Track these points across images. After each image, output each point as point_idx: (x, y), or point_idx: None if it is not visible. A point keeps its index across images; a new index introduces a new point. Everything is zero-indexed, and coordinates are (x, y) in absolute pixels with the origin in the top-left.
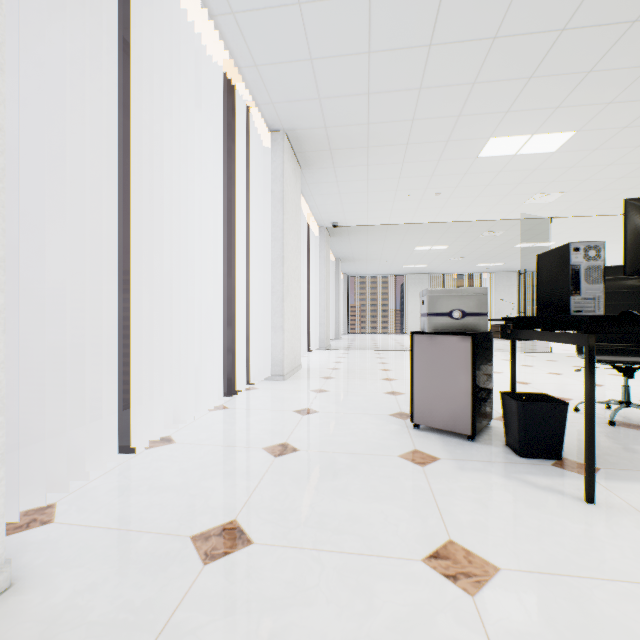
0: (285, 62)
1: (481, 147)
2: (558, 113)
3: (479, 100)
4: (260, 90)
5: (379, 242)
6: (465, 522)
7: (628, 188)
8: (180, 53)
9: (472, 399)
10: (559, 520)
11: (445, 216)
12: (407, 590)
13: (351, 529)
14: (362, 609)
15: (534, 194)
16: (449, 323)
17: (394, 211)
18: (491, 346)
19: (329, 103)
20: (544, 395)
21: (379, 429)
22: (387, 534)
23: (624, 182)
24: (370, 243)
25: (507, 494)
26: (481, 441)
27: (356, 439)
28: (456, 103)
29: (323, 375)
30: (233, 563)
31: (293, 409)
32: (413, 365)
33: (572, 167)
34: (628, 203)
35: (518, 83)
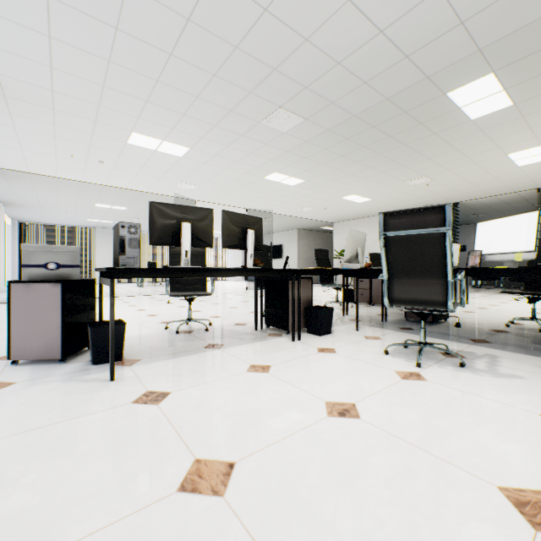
0: None
1: (128, 136)
2: (175, 132)
3: (113, 100)
4: None
5: (52, 192)
6: None
7: (231, 191)
8: None
9: (63, 331)
10: (79, 396)
11: (116, 182)
12: None
13: None
14: None
15: (180, 182)
16: (45, 273)
17: (60, 166)
18: (94, 290)
19: None
20: (121, 320)
21: None
22: None
23: (228, 187)
24: (40, 191)
25: (55, 391)
26: (73, 361)
27: None
28: (93, 94)
29: None
30: None
31: None
32: (11, 310)
33: (197, 170)
34: (151, 204)
35: (140, 101)
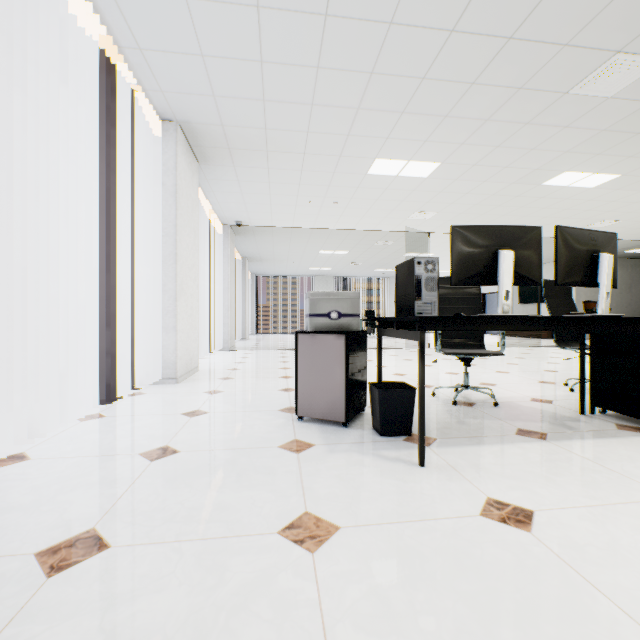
0: (174, 52)
1: (369, 165)
2: (426, 146)
3: (364, 124)
4: (147, 75)
5: (285, 244)
6: (323, 495)
7: (481, 213)
8: (43, 15)
9: (346, 390)
10: (396, 482)
11: (344, 224)
12: (258, 559)
13: (218, 517)
14: (213, 583)
15: (415, 211)
16: (328, 323)
17: (297, 215)
18: (365, 343)
19: (225, 102)
20: (402, 383)
21: (266, 424)
22: (251, 516)
23: (478, 208)
24: (276, 244)
25: (363, 468)
26: (354, 426)
27: (241, 435)
28: (345, 123)
29: (221, 376)
30: (83, 570)
31: (181, 412)
32: (298, 362)
33: (441, 192)
34: (453, 229)
35: (394, 115)
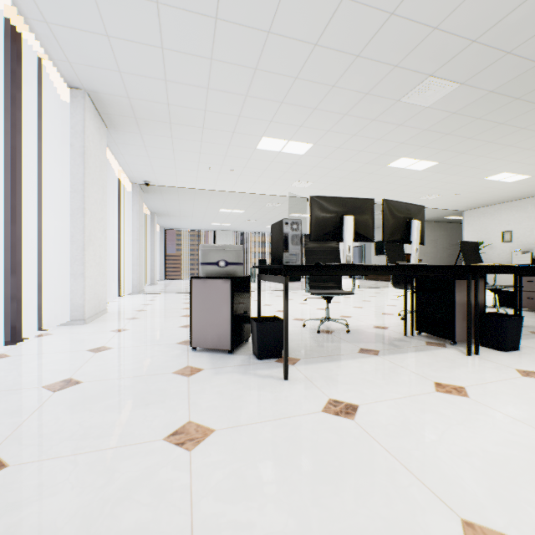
0: (80, 29)
1: (258, 142)
2: (302, 130)
3: (252, 108)
4: (54, 46)
5: (190, 202)
6: (205, 407)
7: (346, 185)
8: None
9: (231, 324)
10: (264, 393)
11: (239, 188)
12: (144, 461)
13: (112, 432)
14: (102, 483)
15: (296, 181)
16: (217, 270)
17: (199, 178)
18: (249, 286)
19: (130, 78)
20: (276, 317)
21: (164, 355)
22: (142, 429)
23: (343, 181)
24: (182, 202)
25: (240, 384)
26: (238, 353)
27: (141, 365)
28: (236, 106)
29: (128, 316)
30: None
31: (87, 349)
32: (192, 302)
33: (315, 167)
34: (312, 198)
35: (275, 104)
